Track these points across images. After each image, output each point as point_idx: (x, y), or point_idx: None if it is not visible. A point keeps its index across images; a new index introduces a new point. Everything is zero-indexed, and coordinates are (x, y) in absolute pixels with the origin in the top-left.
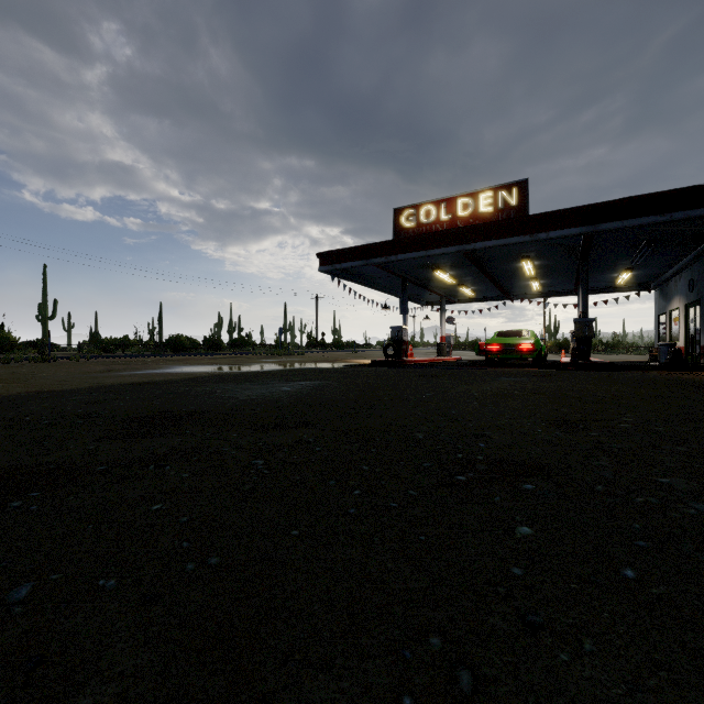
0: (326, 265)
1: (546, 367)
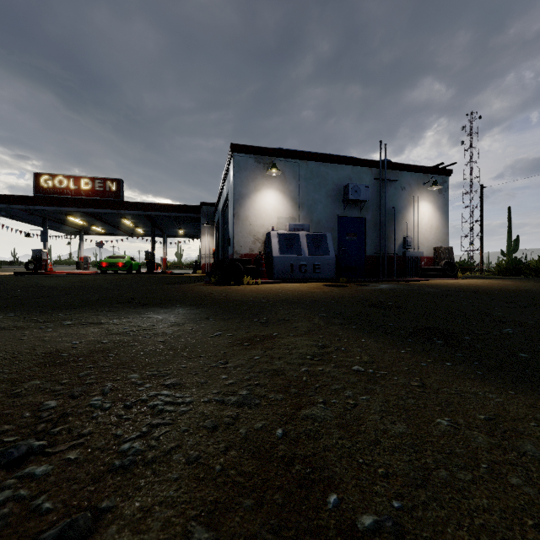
0: None
1: None
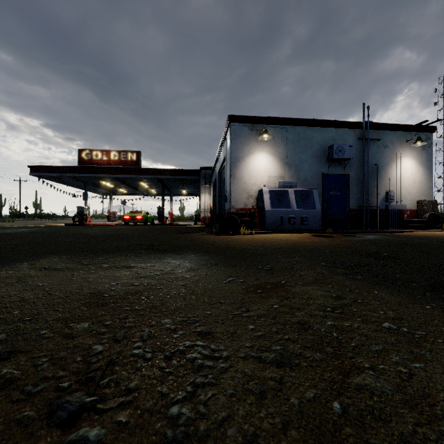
0: (35, 172)
1: None
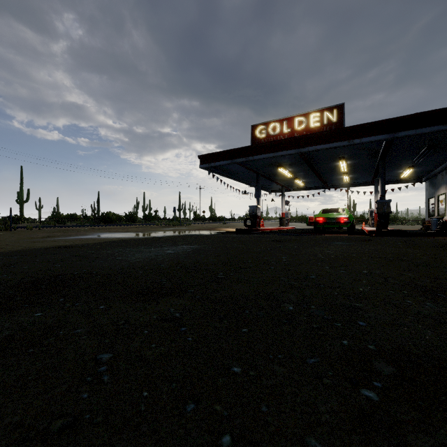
0: (204, 164)
1: (358, 234)
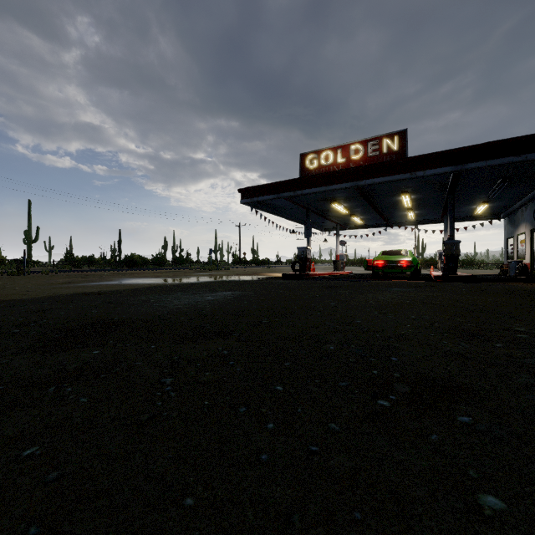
0: (246, 198)
1: (422, 280)
